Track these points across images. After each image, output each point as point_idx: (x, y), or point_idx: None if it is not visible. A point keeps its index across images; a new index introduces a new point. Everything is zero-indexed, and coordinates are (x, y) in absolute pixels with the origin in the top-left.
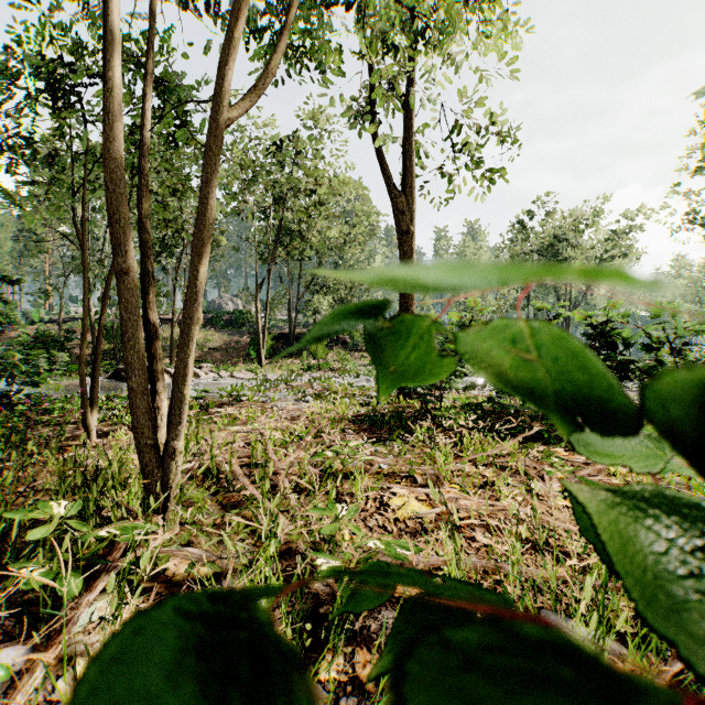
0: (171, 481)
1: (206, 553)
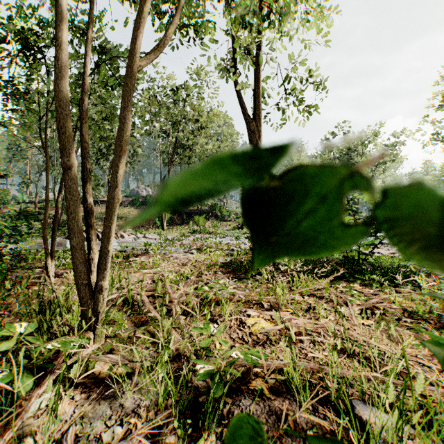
0: (99, 308)
1: (122, 358)
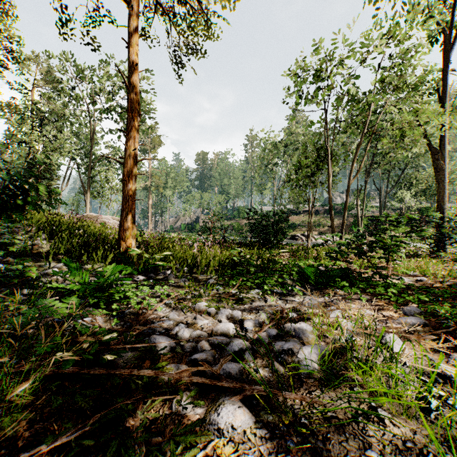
0: None
1: None
